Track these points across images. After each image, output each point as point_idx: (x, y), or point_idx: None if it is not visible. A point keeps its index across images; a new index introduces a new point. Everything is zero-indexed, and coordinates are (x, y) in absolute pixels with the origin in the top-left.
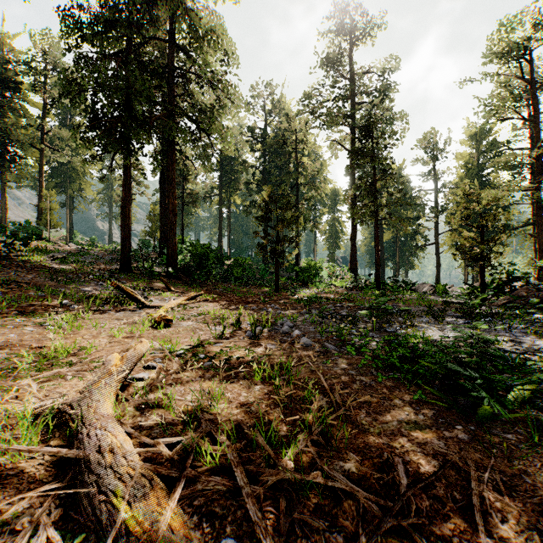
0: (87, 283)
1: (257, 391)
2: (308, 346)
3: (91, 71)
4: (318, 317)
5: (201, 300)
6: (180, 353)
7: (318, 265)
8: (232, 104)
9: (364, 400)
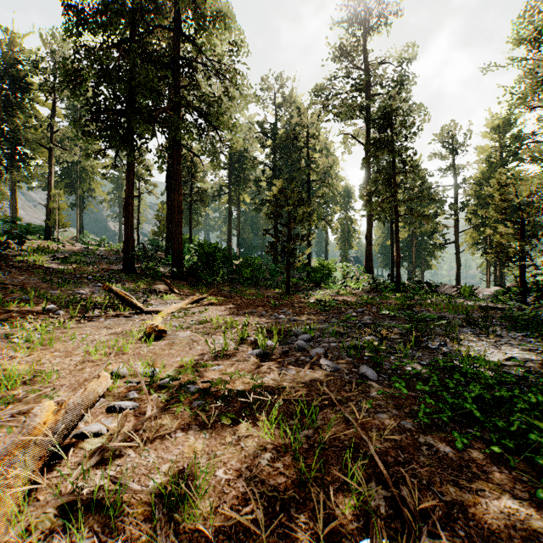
0: (83, 285)
1: (266, 466)
2: (333, 371)
3: (93, 63)
4: (338, 326)
5: (206, 304)
6: (163, 383)
7: (331, 265)
8: (241, 96)
9: (450, 499)
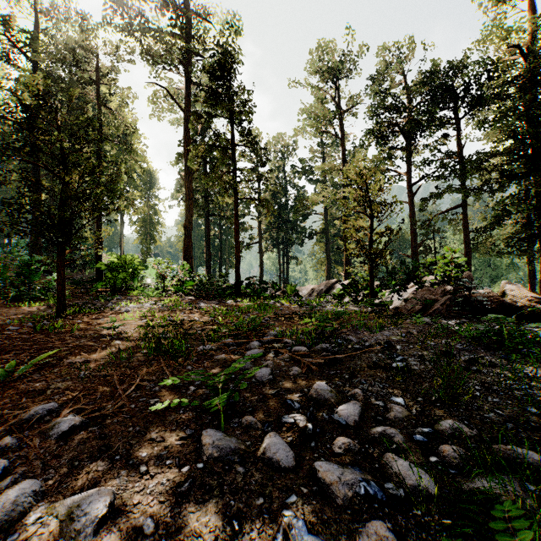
0: None
1: None
2: None
3: None
4: (341, 505)
5: None
6: None
7: (136, 260)
8: None
9: None
